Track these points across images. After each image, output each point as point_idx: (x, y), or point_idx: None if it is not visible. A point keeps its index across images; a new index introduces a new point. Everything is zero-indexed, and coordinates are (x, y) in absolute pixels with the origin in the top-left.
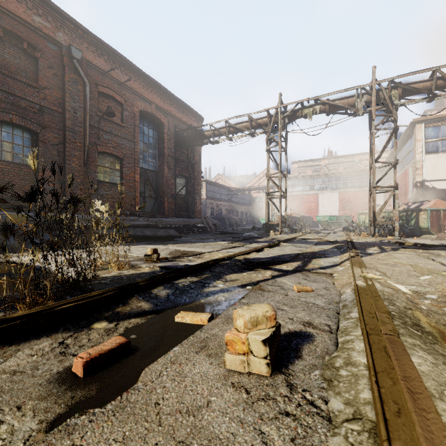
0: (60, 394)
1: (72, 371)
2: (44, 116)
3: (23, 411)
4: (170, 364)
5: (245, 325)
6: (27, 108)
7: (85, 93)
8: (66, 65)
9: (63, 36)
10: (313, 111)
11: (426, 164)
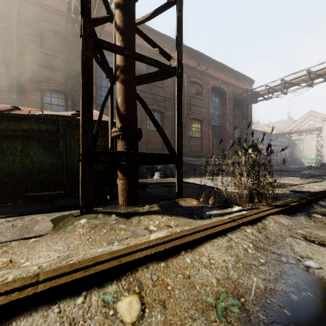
0: None
1: None
2: (166, 102)
3: None
4: None
5: None
6: (159, 100)
7: (184, 84)
8: None
9: (174, 54)
10: None
11: None
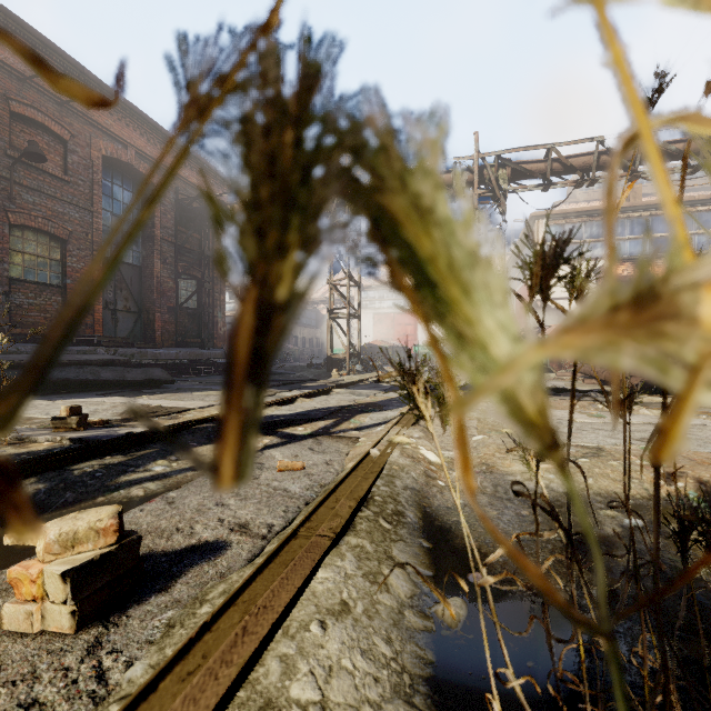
0: None
1: None
2: None
3: None
4: None
5: (47, 548)
6: None
7: None
8: None
9: None
10: None
11: None
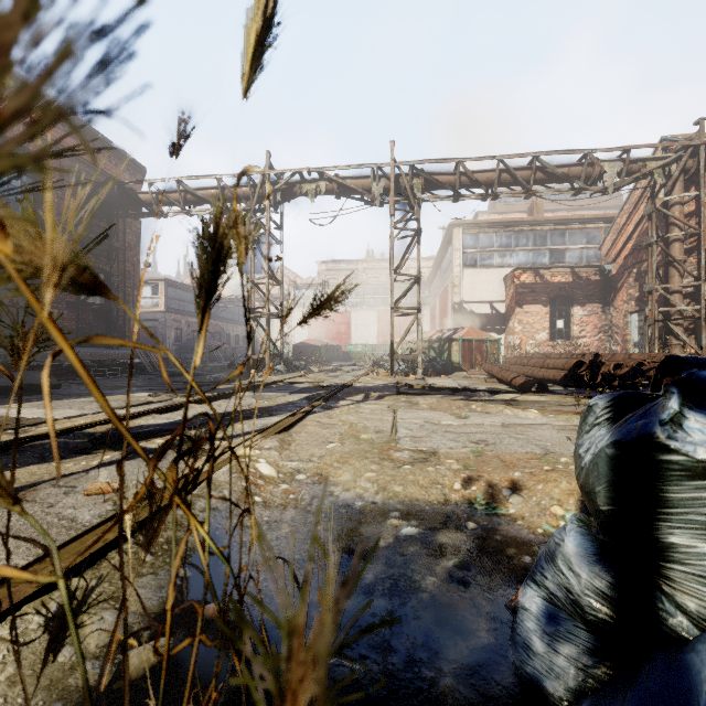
0: None
1: None
2: None
3: None
4: None
5: None
6: None
7: None
8: None
9: None
10: (317, 188)
11: (465, 281)
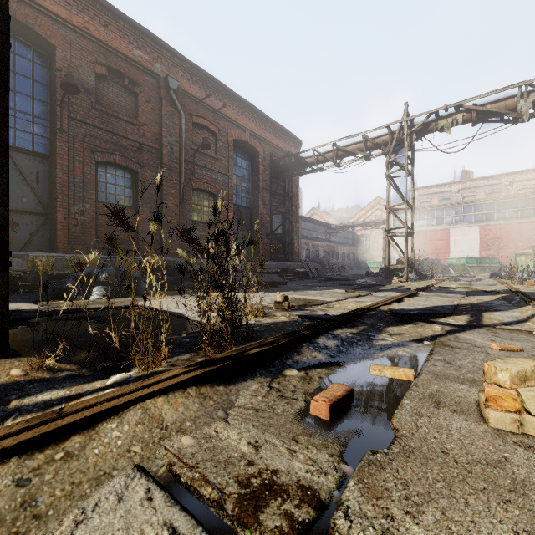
0: (322, 434)
1: (310, 413)
2: (143, 154)
3: (302, 444)
4: (417, 416)
5: (512, 379)
6: (128, 147)
7: (180, 126)
8: (163, 98)
9: (160, 67)
10: (452, 121)
11: None
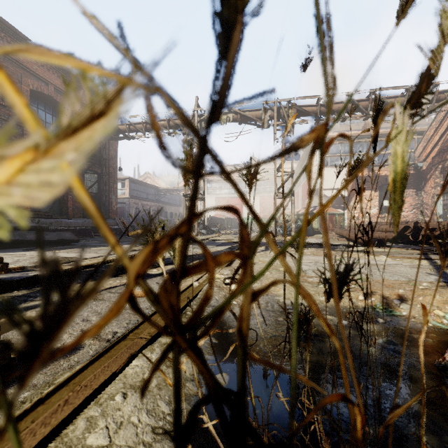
0: None
1: None
2: None
3: None
4: None
5: None
6: None
7: None
8: None
9: None
10: (227, 118)
11: None
